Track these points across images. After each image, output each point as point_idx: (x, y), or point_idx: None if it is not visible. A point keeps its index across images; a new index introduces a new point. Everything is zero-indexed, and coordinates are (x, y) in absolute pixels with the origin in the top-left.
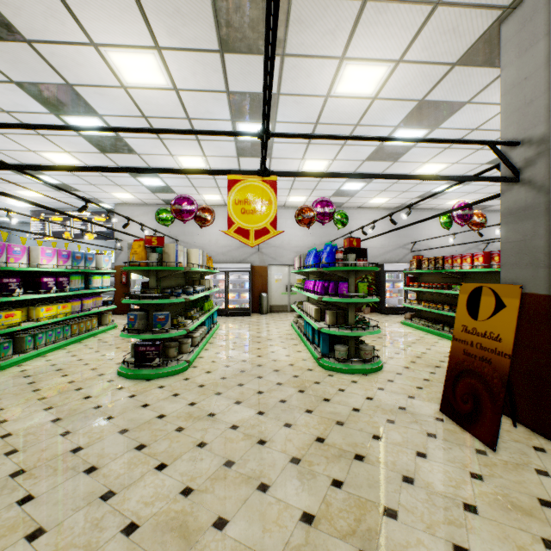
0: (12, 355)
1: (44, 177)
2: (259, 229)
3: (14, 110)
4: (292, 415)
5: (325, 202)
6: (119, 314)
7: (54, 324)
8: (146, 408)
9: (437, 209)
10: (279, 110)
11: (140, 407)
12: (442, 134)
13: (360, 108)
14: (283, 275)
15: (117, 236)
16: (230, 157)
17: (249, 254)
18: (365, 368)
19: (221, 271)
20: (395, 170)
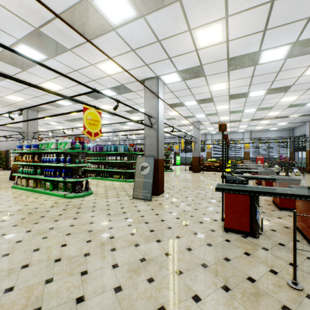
0: None
1: None
2: None
3: None
4: None
5: None
6: None
7: None
8: None
9: None
10: None
11: None
12: (22, 117)
13: None
14: None
15: None
16: None
17: None
18: None
19: None
20: (10, 119)
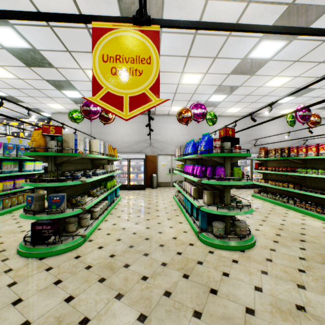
0: None
1: None
2: (135, 96)
3: None
4: (178, 323)
5: (199, 105)
6: None
7: None
8: (15, 307)
9: (272, 117)
10: (164, 17)
11: (9, 305)
12: (296, 46)
13: (235, 14)
14: (167, 161)
15: None
16: None
17: (144, 147)
18: (242, 244)
19: (125, 159)
20: (251, 83)
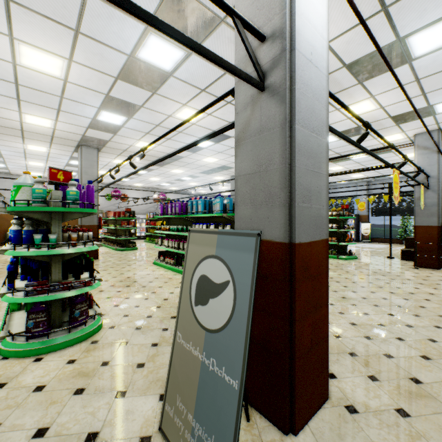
0: None
1: None
2: None
3: None
4: None
5: None
6: None
7: None
8: None
9: (133, 186)
10: (0, 147)
11: None
12: None
13: (45, 153)
14: None
15: None
16: None
17: None
18: None
19: None
20: None
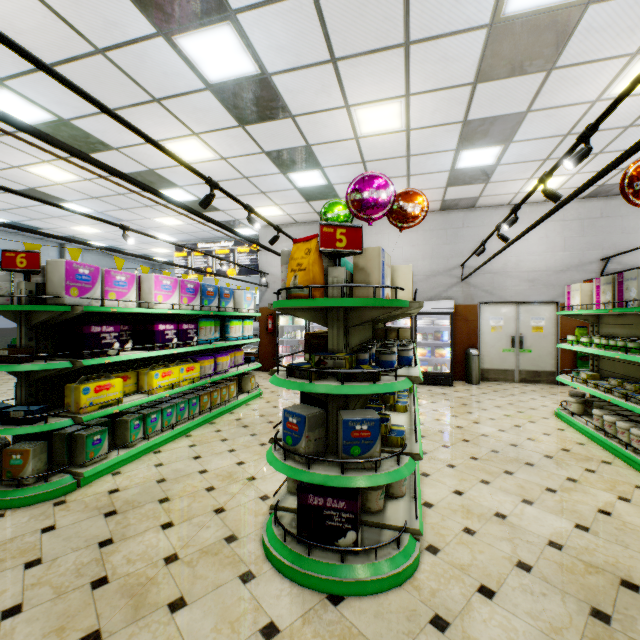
0: (107, 453)
1: (177, 192)
2: None
3: (109, 44)
4: None
5: None
6: (264, 371)
7: (179, 392)
8: None
9: None
10: None
11: None
12: None
13: None
14: (506, 319)
15: (262, 268)
16: (456, 90)
17: (445, 286)
18: None
19: None
20: None
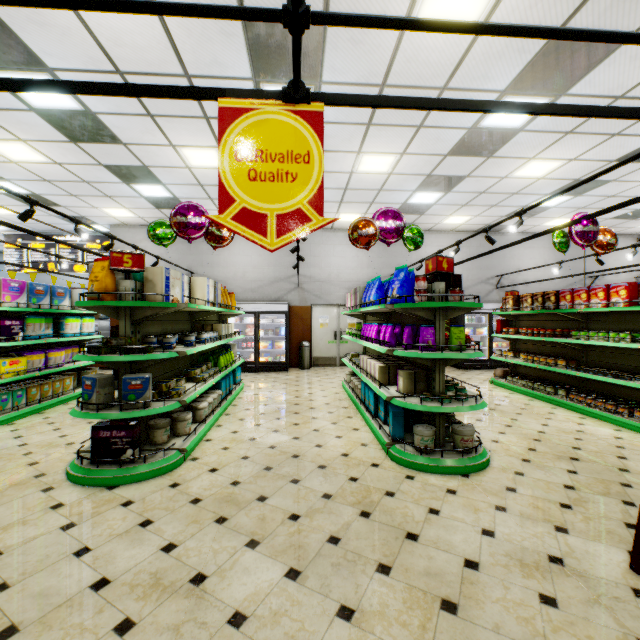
0: None
1: (4, 184)
2: (286, 213)
3: None
4: (352, 580)
5: (390, 213)
6: None
7: (2, 387)
8: (81, 559)
9: (530, 233)
10: (326, 58)
11: (70, 557)
12: None
13: (453, 53)
14: (331, 318)
15: None
16: None
17: (286, 291)
18: (465, 464)
19: (249, 313)
20: (487, 171)
